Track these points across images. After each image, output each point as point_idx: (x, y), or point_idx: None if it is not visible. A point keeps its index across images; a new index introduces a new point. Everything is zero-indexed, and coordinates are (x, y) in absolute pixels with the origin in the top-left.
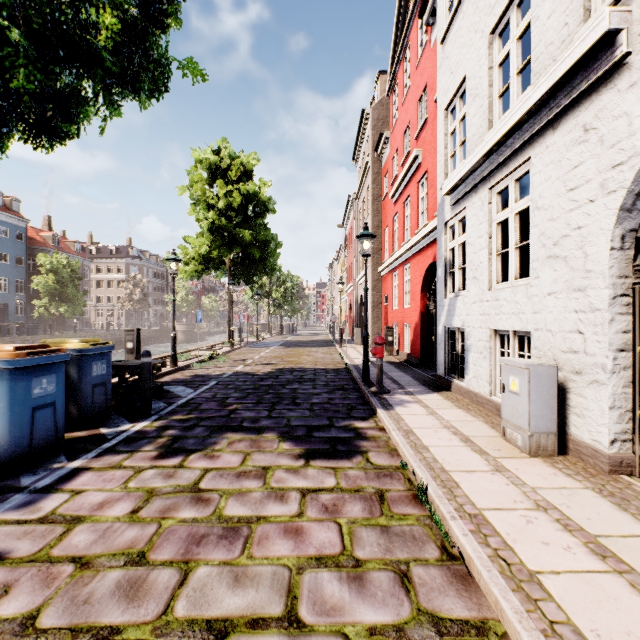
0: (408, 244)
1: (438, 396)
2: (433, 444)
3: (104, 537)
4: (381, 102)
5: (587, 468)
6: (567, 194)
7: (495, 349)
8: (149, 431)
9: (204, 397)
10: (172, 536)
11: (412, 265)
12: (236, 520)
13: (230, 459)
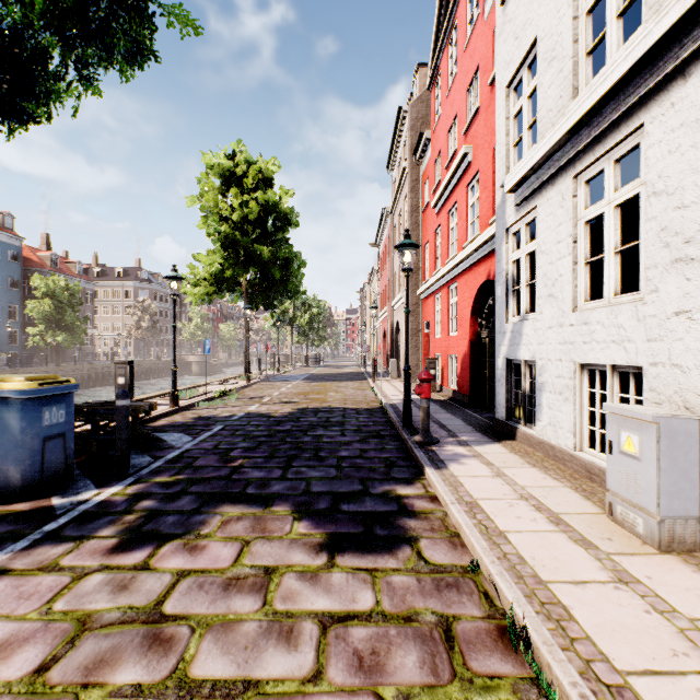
0: (455, 260)
1: (501, 448)
2: (512, 528)
3: None
4: (420, 98)
5: None
6: None
7: (581, 389)
8: (117, 502)
9: (203, 448)
10: None
11: (459, 285)
12: (207, 691)
13: (219, 553)
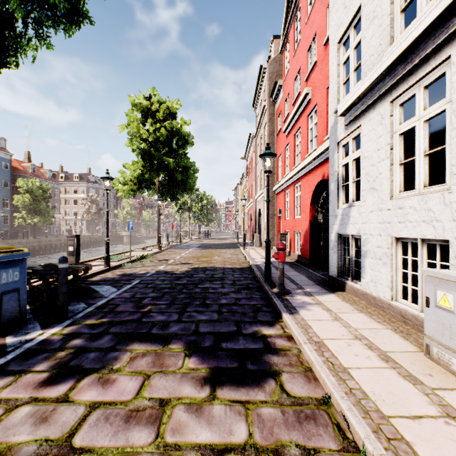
0: (299, 166)
1: (335, 297)
2: (352, 365)
3: None
4: (275, 59)
5: None
6: None
7: (396, 256)
8: (54, 341)
9: (123, 297)
10: None
11: (302, 183)
12: None
13: (125, 386)
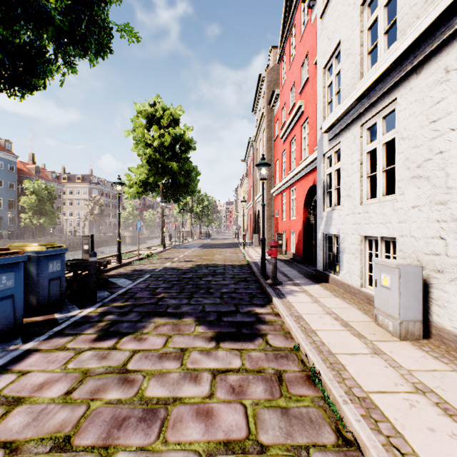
0: (294, 172)
1: (319, 287)
2: (319, 328)
3: (37, 420)
4: (273, 68)
5: (449, 351)
6: (430, 125)
7: (365, 251)
8: (93, 316)
9: (139, 287)
10: (97, 419)
11: (297, 187)
12: (155, 401)
13: (155, 341)
